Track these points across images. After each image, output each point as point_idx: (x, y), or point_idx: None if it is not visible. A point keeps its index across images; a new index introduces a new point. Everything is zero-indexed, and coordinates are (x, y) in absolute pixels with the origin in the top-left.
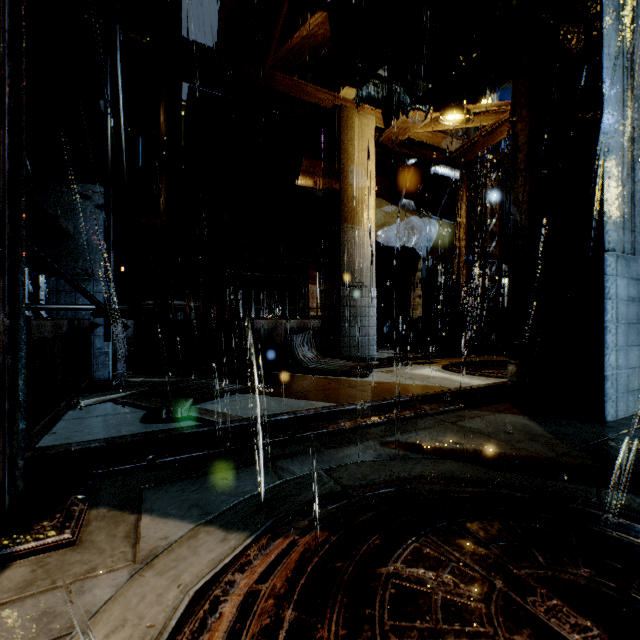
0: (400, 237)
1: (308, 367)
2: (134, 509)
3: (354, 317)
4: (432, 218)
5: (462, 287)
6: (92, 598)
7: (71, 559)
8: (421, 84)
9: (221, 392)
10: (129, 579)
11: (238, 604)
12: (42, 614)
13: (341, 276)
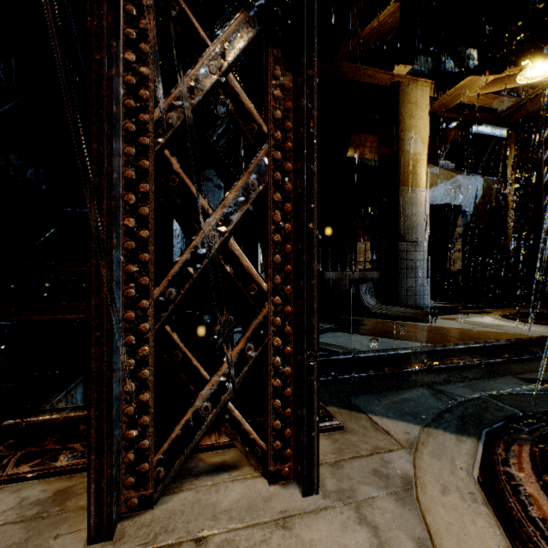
0: (446, 196)
1: (374, 312)
2: (357, 410)
3: (410, 269)
4: (475, 176)
5: (510, 240)
6: (400, 467)
7: (351, 438)
8: (462, 51)
9: (324, 329)
10: (411, 458)
11: (540, 488)
12: (374, 472)
13: (398, 233)
